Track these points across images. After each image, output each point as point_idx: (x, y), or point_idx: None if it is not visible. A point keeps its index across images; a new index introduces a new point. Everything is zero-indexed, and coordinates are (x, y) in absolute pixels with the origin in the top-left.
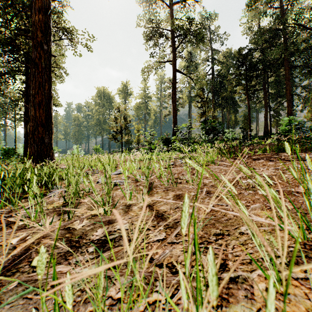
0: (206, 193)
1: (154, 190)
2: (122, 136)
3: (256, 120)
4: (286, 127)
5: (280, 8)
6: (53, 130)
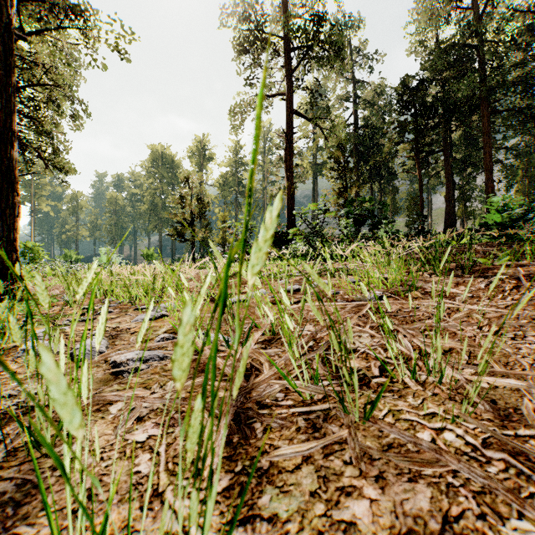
0: None
1: (259, 437)
2: (194, 231)
3: (428, 206)
4: (505, 213)
5: (474, 8)
6: (19, 208)
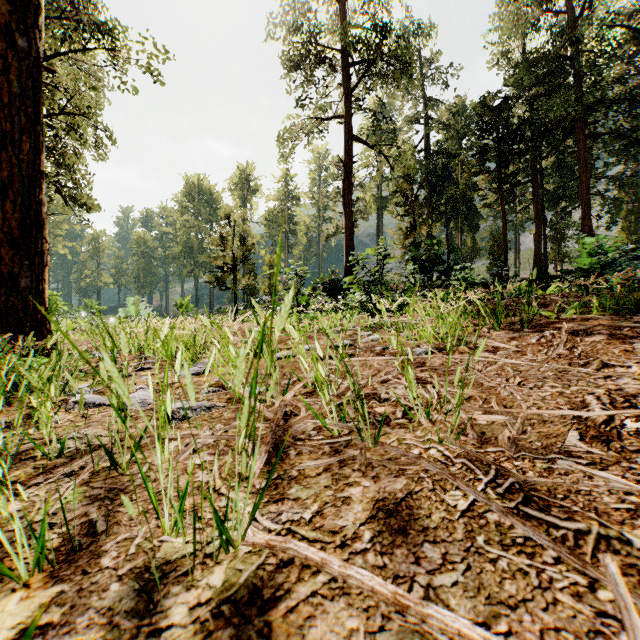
0: (521, 502)
1: (292, 458)
2: (236, 277)
3: (515, 246)
4: (596, 258)
5: (568, 13)
6: (47, 257)
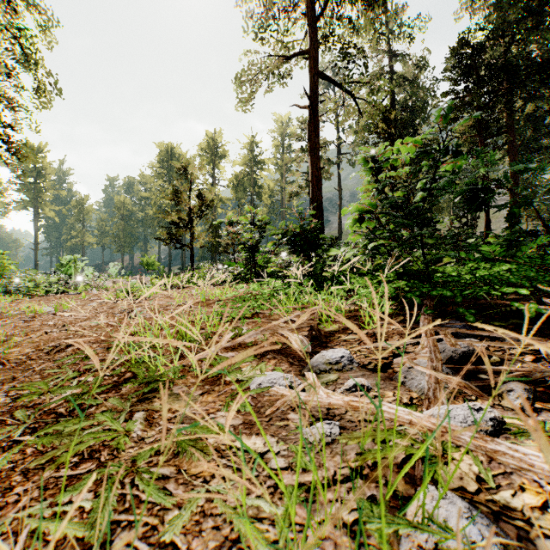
0: None
1: None
2: (192, 234)
3: None
4: None
5: None
6: None
